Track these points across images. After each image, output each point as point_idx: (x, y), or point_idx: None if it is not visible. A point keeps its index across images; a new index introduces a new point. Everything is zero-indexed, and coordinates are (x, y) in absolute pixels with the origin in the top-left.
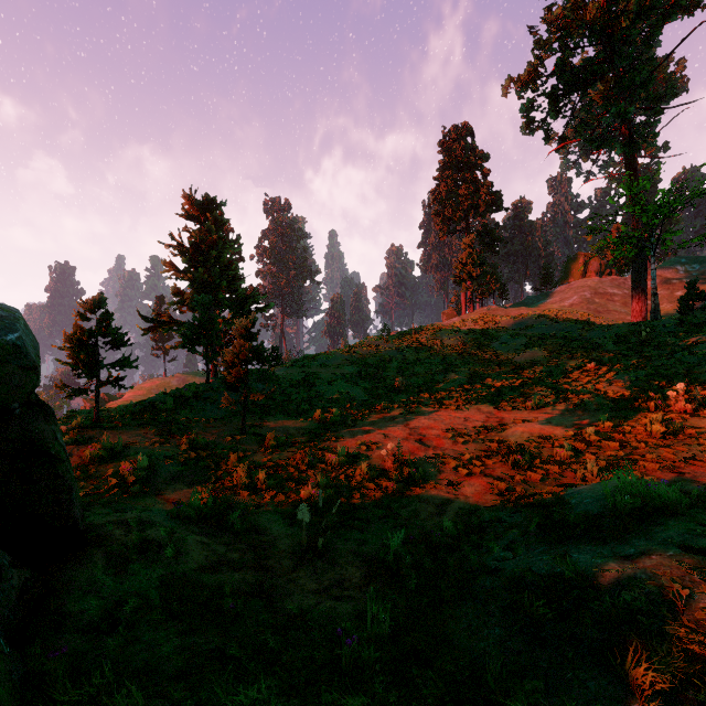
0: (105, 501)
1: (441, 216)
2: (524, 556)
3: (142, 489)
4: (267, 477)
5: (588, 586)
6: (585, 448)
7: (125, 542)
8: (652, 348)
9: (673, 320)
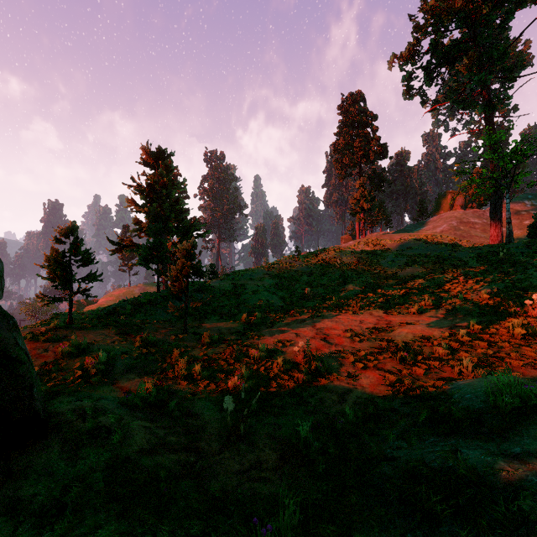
0: (69, 390)
1: (340, 163)
2: (416, 446)
3: (102, 379)
4: (202, 369)
5: (481, 484)
6: (459, 347)
7: (79, 428)
8: (508, 265)
9: (524, 243)
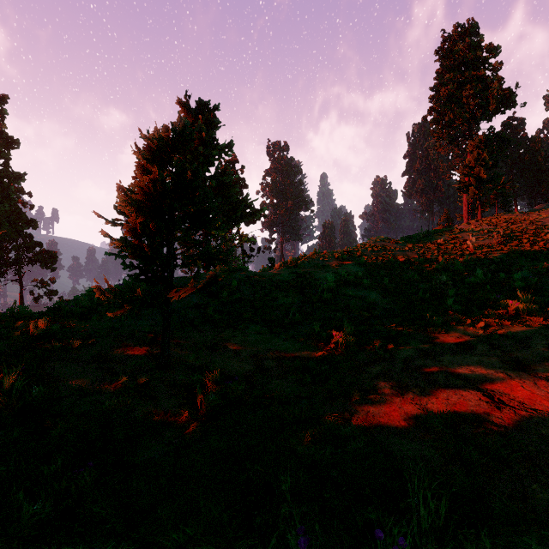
0: None
1: (440, 124)
2: None
3: None
4: None
5: None
6: None
7: None
8: None
9: None
